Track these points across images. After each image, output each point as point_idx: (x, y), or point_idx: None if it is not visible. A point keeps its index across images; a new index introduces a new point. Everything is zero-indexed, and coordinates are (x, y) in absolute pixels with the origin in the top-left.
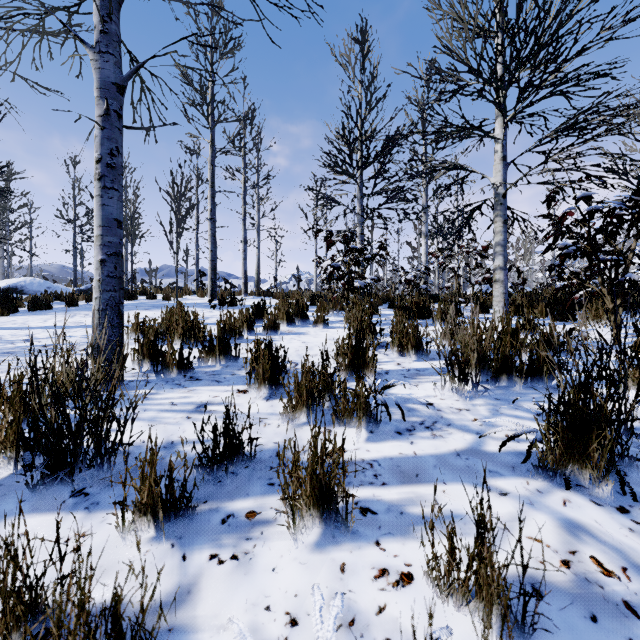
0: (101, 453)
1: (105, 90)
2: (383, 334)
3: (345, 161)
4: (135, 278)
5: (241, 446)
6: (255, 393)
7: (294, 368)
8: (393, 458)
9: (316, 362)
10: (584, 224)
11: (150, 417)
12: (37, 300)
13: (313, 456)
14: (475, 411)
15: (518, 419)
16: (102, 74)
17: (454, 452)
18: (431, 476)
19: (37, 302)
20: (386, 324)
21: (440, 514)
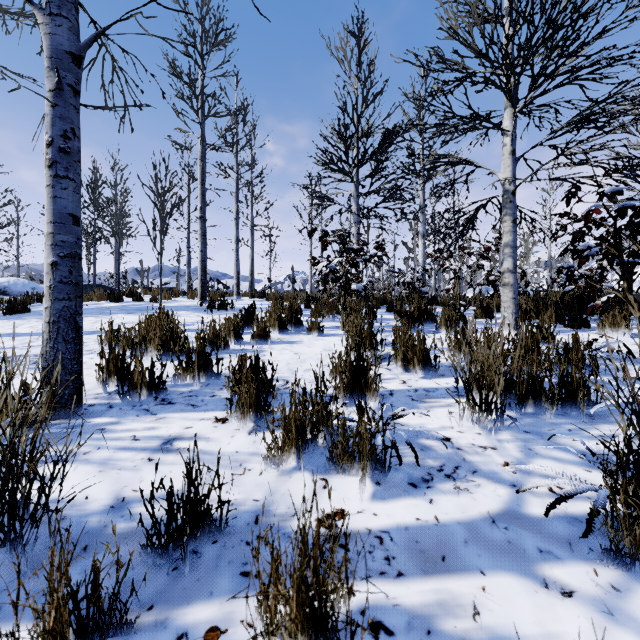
0: (14, 529)
1: (57, 60)
2: (384, 345)
3: (341, 158)
4: (125, 278)
5: (207, 513)
6: (236, 423)
7: (284, 387)
8: (409, 527)
9: (309, 379)
10: (601, 224)
11: (102, 459)
12: (14, 303)
13: (301, 556)
14: (503, 450)
15: (559, 463)
16: (53, 40)
17: (487, 517)
18: (463, 560)
19: (13, 305)
20: (386, 331)
21: (484, 634)
